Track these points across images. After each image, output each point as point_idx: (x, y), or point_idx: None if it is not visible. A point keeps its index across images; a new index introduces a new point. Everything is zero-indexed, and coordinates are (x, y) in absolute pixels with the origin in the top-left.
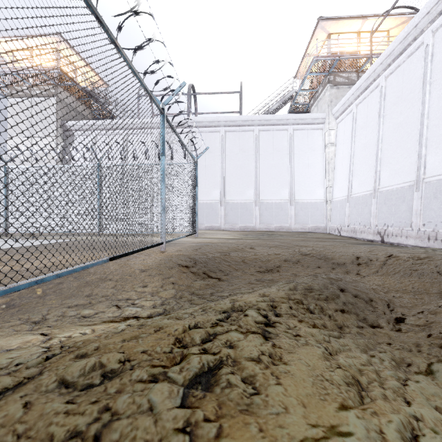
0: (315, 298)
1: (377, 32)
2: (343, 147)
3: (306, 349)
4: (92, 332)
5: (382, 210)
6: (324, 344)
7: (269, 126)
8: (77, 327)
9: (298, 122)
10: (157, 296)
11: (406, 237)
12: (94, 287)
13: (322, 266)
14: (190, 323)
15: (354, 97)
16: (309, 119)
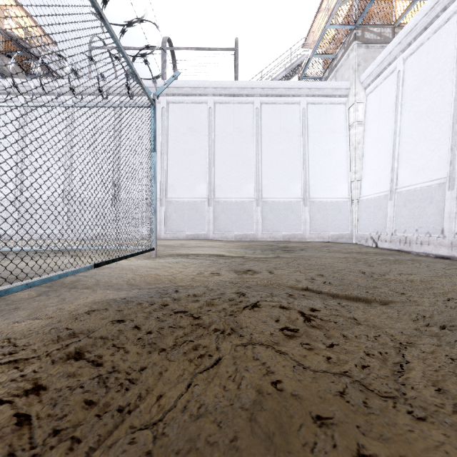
0: None
1: None
2: (379, 124)
3: None
4: None
5: None
6: None
7: (275, 97)
8: None
9: (313, 93)
10: None
11: None
12: None
13: None
14: None
15: (401, 46)
16: (328, 88)
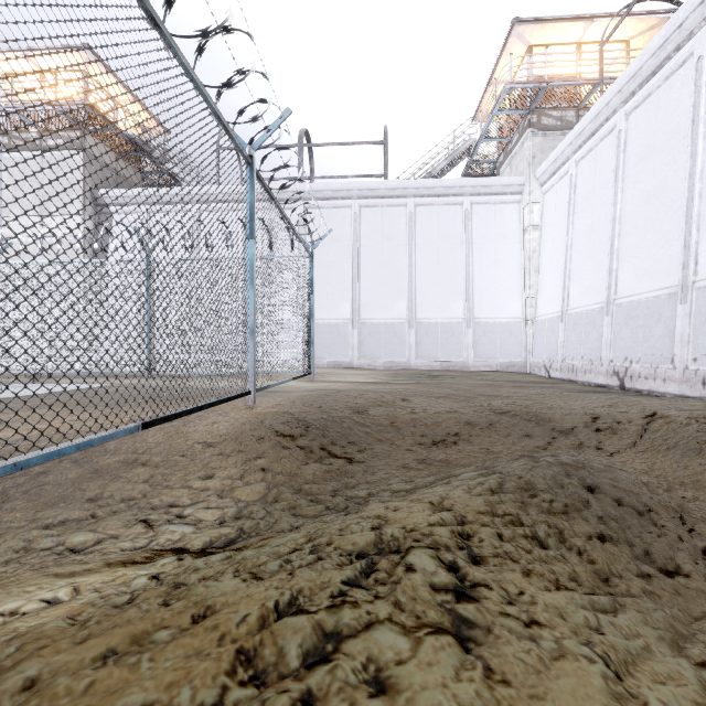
0: (544, 509)
1: (609, 43)
2: (554, 232)
3: (566, 677)
4: (74, 595)
5: (621, 335)
6: (598, 647)
7: (432, 197)
8: (43, 582)
9: (478, 191)
10: (229, 498)
11: (663, 381)
12: (110, 481)
13: (534, 433)
14: (279, 596)
15: (573, 148)
16: (497, 186)
